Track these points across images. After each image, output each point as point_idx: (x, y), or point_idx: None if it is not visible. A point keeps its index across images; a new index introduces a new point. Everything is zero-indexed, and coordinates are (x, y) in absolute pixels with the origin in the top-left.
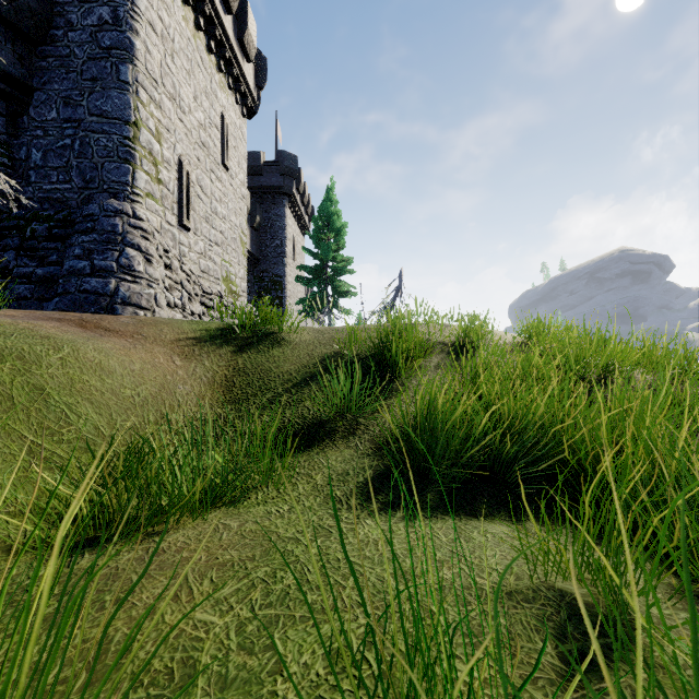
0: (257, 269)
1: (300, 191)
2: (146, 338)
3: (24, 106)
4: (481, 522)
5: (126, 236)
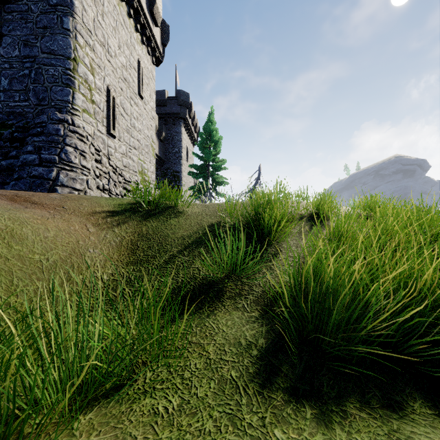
0: (163, 167)
1: (191, 117)
2: (67, 209)
3: None
4: (406, 422)
5: (66, 138)
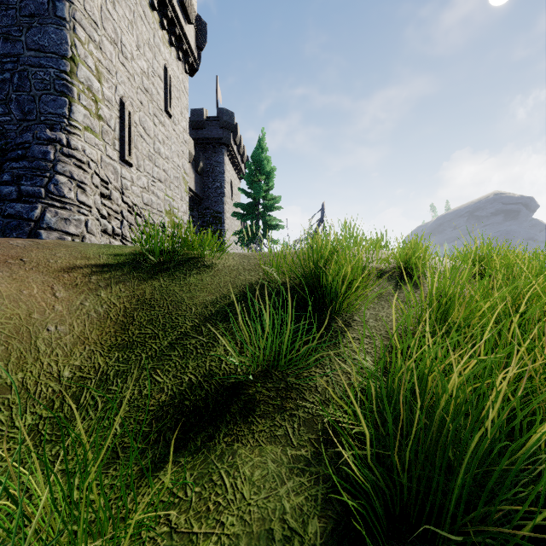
0: (200, 206)
1: (237, 142)
2: (25, 263)
3: None
4: None
5: (57, 163)
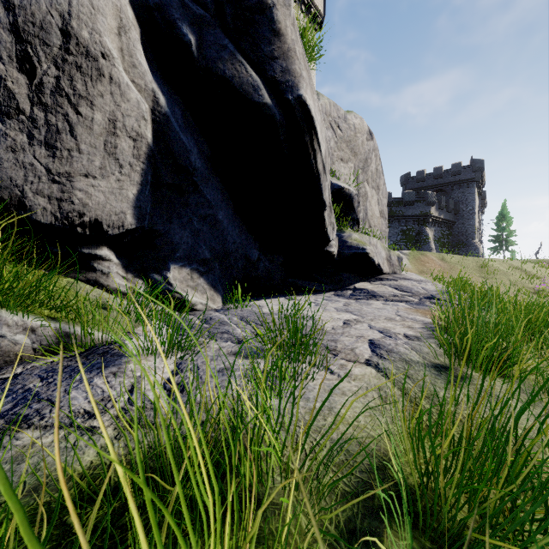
0: None
1: (484, 201)
2: None
3: (454, 225)
4: None
5: (479, 246)
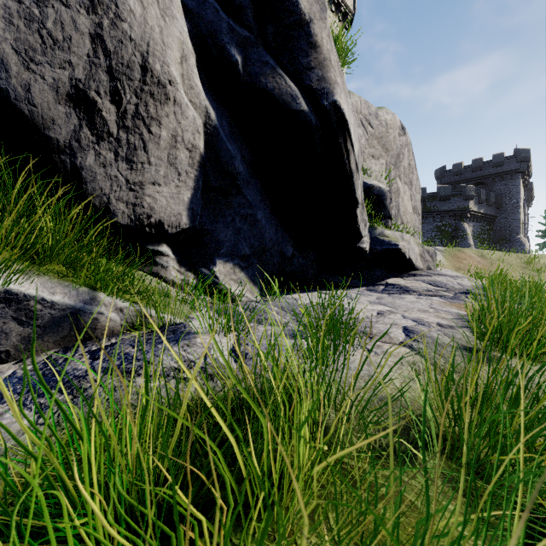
0: None
1: (531, 194)
2: None
3: (495, 220)
4: None
5: (524, 242)
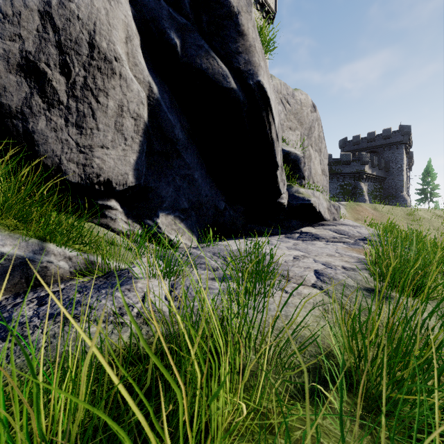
0: None
1: (412, 160)
2: None
3: (385, 180)
4: None
5: (406, 198)
